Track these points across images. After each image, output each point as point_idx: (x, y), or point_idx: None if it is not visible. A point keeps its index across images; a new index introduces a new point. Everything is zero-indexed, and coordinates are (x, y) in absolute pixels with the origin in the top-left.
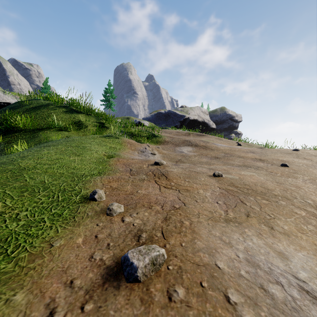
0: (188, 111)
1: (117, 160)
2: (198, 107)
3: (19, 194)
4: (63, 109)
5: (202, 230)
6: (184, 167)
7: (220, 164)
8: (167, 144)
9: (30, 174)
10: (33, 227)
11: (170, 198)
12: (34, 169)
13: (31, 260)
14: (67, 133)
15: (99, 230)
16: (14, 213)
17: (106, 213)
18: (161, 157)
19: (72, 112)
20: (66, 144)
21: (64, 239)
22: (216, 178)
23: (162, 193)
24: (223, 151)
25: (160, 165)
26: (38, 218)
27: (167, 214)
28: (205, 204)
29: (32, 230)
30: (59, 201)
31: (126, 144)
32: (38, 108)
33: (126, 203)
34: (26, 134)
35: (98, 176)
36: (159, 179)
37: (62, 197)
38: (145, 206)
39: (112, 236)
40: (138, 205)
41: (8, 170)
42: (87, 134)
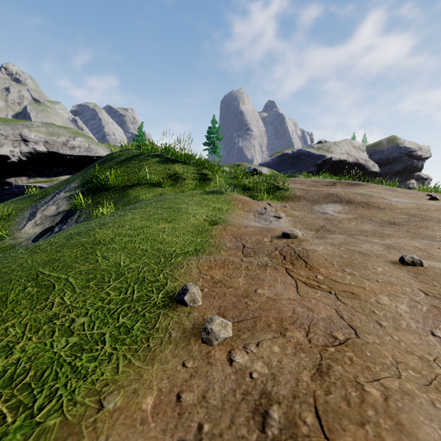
0: (331, 148)
1: (222, 229)
2: (347, 141)
3: (83, 284)
4: (156, 159)
5: (423, 424)
6: (335, 242)
7: (405, 237)
8: (299, 200)
9: (105, 250)
10: (86, 351)
11: (321, 314)
12: (111, 243)
13: (61, 440)
14: (160, 190)
15: (185, 380)
16: (68, 319)
17: (200, 337)
18: (290, 223)
19: (167, 162)
20: (156, 205)
21: (123, 394)
22: (408, 267)
23: (302, 298)
24: (403, 211)
25: (291, 238)
26: (97, 332)
27: (320, 355)
28: (404, 334)
29: (83, 359)
30: (132, 300)
31: (236, 203)
32: (129, 159)
33: (236, 317)
34: (116, 193)
35: (193, 256)
36: (292, 265)
37: (138, 293)
38: (272, 327)
39: (209, 402)
40: (258, 323)
41: (81, 244)
42: (185, 190)
